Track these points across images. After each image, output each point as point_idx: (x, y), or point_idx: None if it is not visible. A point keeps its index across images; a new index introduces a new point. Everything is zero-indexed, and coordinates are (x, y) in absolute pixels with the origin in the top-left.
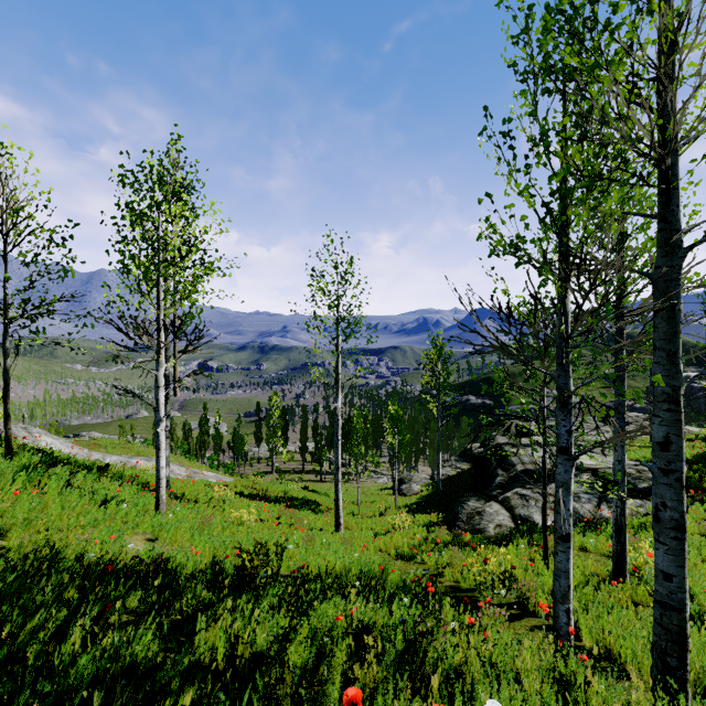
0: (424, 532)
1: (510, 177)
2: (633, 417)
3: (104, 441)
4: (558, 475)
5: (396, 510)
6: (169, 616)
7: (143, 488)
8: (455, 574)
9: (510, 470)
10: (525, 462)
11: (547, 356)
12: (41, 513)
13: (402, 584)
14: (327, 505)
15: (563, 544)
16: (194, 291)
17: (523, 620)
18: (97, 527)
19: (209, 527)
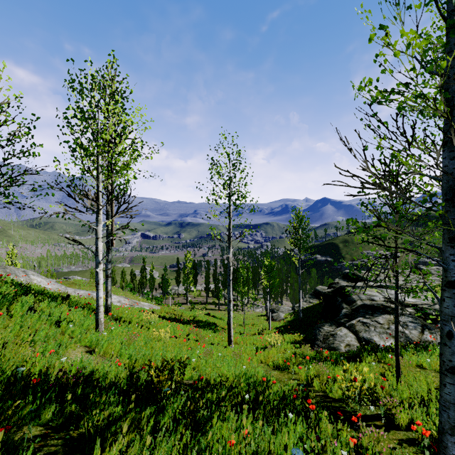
0: (291, 348)
1: (385, 39)
2: (435, 269)
3: (79, 281)
4: (446, 309)
5: (270, 330)
6: (79, 428)
7: (92, 312)
8: (321, 384)
9: (352, 304)
10: (363, 299)
11: (399, 212)
12: (5, 330)
13: (281, 393)
14: (222, 326)
15: (452, 376)
16: (124, 168)
17: (389, 433)
18: (47, 342)
19: (134, 343)
